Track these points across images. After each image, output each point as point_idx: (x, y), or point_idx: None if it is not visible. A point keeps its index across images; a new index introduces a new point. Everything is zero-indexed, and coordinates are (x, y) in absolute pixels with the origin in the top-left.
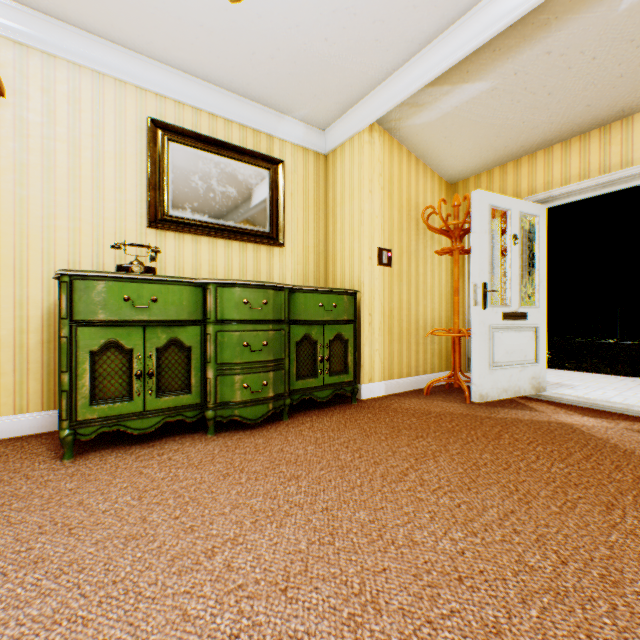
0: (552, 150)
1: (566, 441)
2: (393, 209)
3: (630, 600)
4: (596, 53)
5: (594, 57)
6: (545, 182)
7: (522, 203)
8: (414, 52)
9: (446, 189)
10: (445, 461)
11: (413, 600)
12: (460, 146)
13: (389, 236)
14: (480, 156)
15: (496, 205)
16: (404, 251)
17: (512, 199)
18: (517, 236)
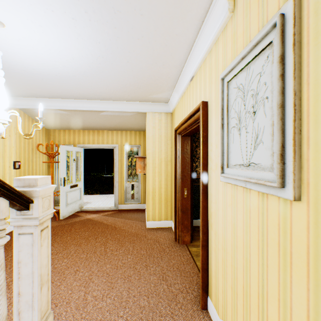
0: (85, 131)
1: (89, 224)
2: (22, 142)
3: (98, 253)
4: (96, 118)
5: (96, 118)
6: (83, 141)
7: (77, 148)
8: (40, 97)
9: (46, 131)
10: (57, 244)
11: (60, 276)
12: (54, 121)
13: (20, 155)
14: (62, 126)
15: (68, 150)
16: (27, 160)
17: (74, 147)
18: (75, 159)
